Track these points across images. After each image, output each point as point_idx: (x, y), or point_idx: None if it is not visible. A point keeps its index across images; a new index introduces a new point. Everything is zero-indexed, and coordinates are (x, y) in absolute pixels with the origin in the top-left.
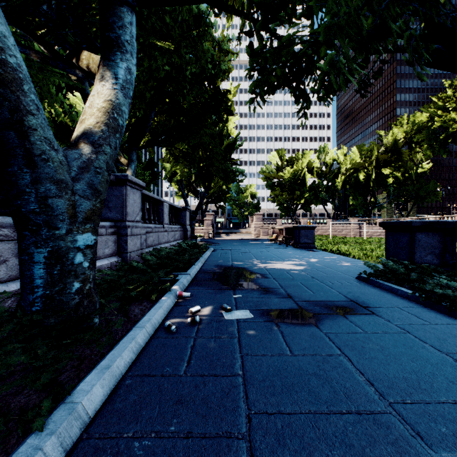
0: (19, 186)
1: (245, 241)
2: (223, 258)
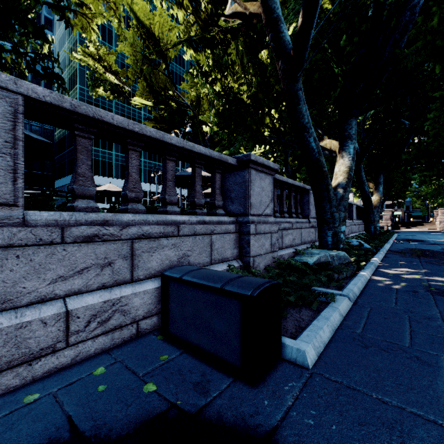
0: (370, 216)
1: (425, 232)
2: (406, 237)
